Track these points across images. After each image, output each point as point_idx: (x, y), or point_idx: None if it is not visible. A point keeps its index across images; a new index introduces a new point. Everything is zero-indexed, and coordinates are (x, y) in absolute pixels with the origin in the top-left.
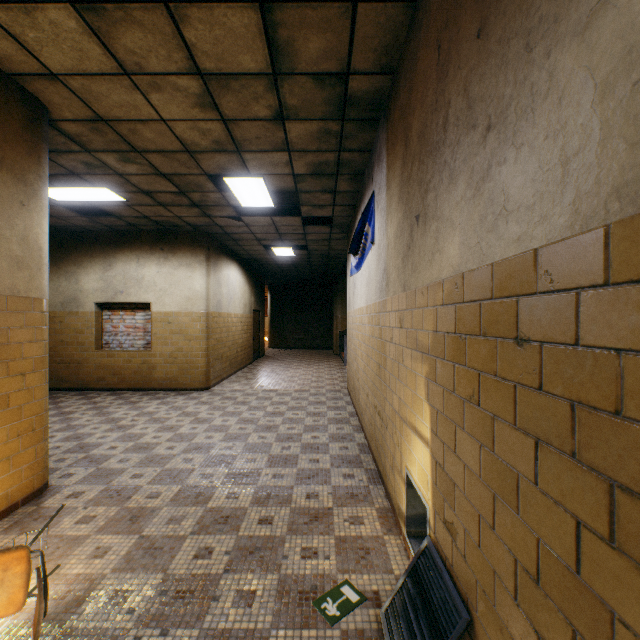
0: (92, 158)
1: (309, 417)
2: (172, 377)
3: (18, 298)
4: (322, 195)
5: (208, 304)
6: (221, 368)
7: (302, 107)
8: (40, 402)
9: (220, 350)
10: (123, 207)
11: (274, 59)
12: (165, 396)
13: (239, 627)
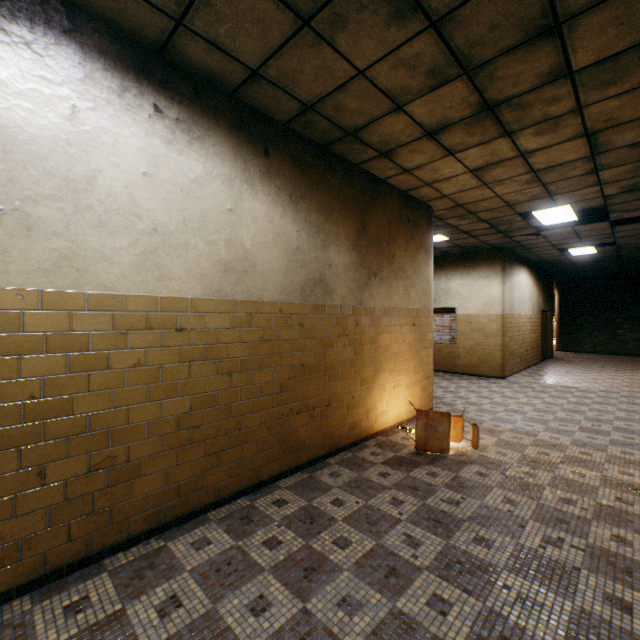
0: (441, 223)
1: (619, 411)
2: (472, 365)
3: (425, 310)
4: (637, 202)
5: (503, 307)
6: (512, 362)
7: (615, 161)
8: (430, 363)
9: (512, 347)
10: (444, 243)
11: (592, 150)
12: (469, 378)
13: (576, 480)
